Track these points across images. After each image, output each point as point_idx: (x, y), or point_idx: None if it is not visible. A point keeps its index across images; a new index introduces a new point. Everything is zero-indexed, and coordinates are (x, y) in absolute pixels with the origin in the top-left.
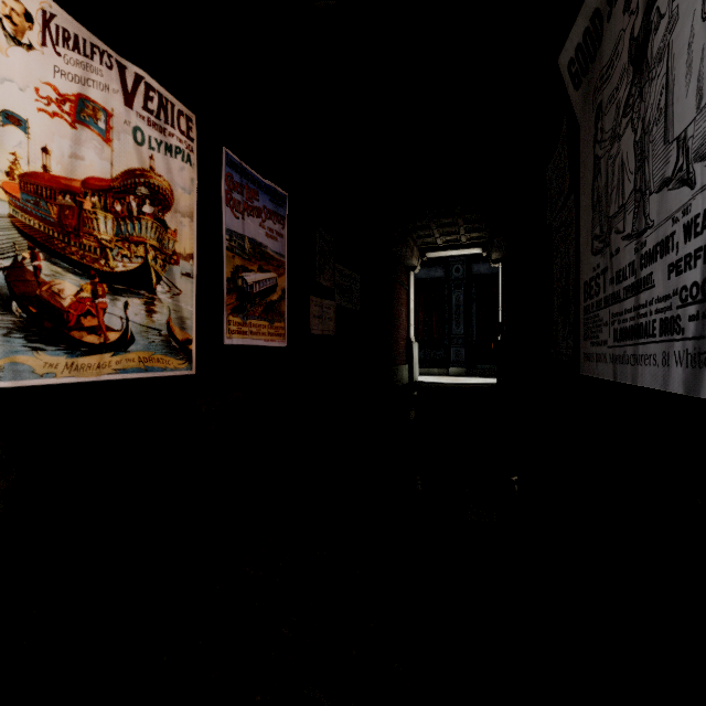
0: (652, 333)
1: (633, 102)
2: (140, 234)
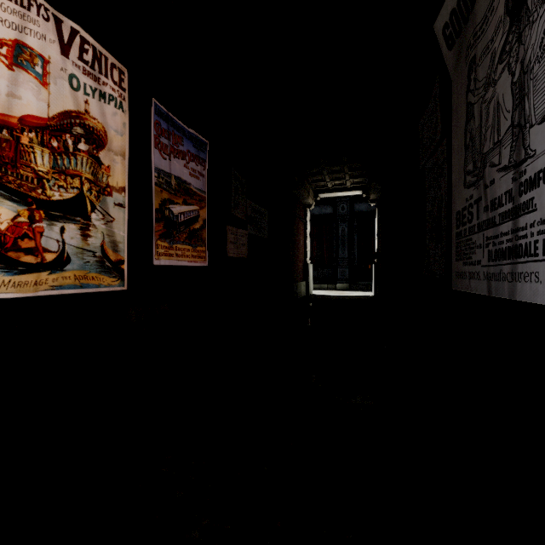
0: (534, 253)
1: (510, 47)
2: (76, 168)
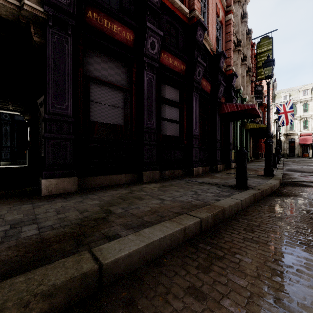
0: None
1: None
2: None
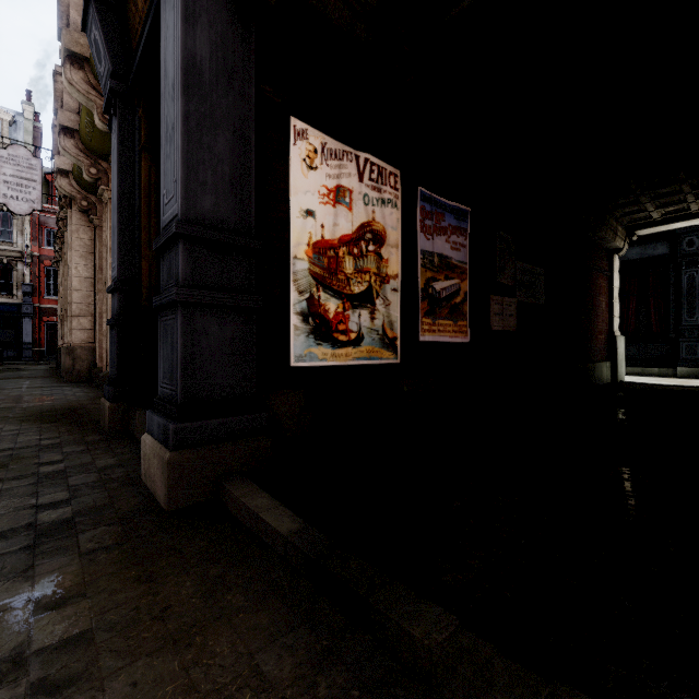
0: None
1: None
2: (367, 266)
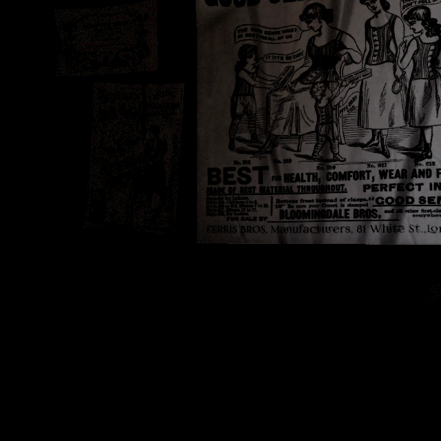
0: (345, 216)
1: (314, 81)
2: None
